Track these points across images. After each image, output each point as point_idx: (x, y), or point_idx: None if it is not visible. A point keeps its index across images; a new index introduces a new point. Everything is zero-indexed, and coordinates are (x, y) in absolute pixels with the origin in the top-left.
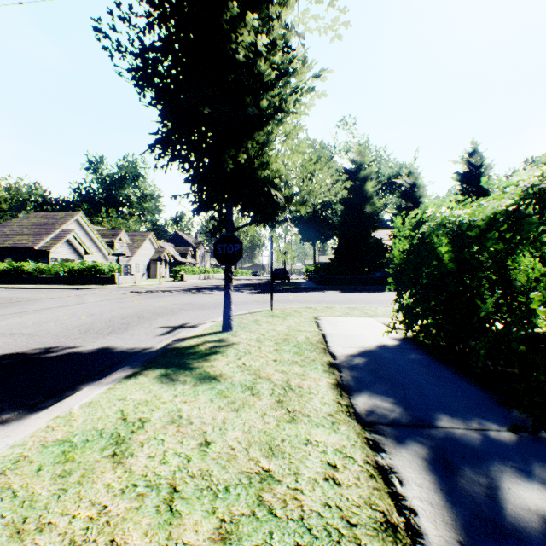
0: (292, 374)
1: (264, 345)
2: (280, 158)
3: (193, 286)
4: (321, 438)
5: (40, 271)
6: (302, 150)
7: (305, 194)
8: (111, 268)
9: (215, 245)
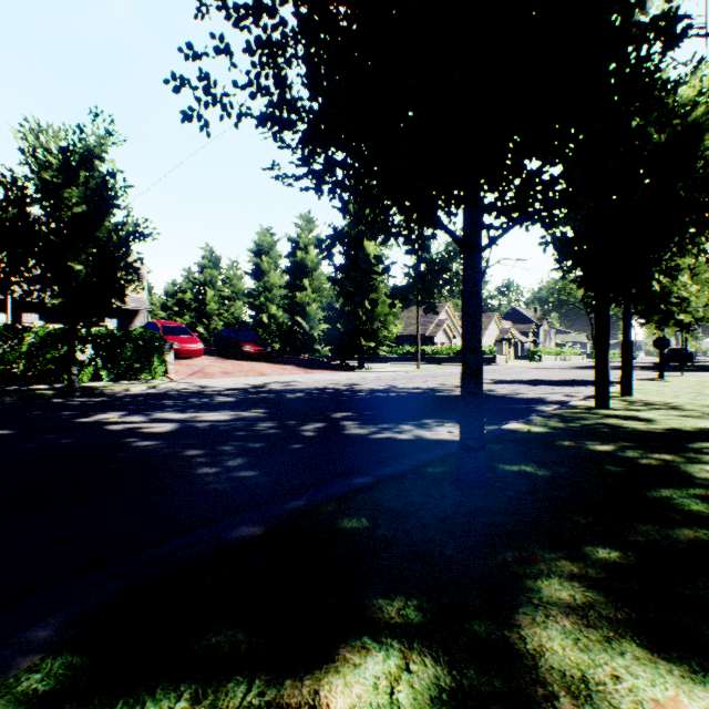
0: (699, 383)
1: (684, 380)
2: (692, 306)
3: (569, 366)
4: (707, 385)
5: (434, 353)
6: (706, 290)
7: (707, 317)
8: (489, 350)
9: (652, 341)
